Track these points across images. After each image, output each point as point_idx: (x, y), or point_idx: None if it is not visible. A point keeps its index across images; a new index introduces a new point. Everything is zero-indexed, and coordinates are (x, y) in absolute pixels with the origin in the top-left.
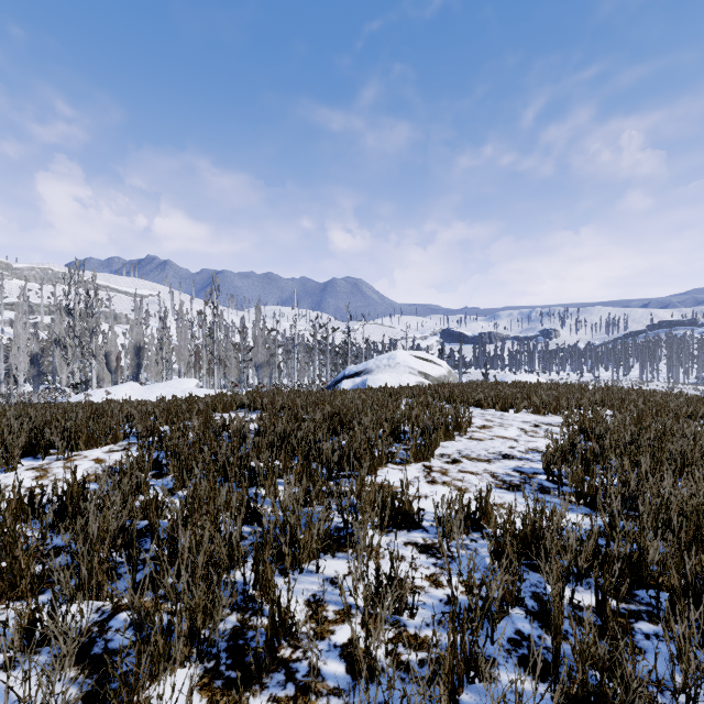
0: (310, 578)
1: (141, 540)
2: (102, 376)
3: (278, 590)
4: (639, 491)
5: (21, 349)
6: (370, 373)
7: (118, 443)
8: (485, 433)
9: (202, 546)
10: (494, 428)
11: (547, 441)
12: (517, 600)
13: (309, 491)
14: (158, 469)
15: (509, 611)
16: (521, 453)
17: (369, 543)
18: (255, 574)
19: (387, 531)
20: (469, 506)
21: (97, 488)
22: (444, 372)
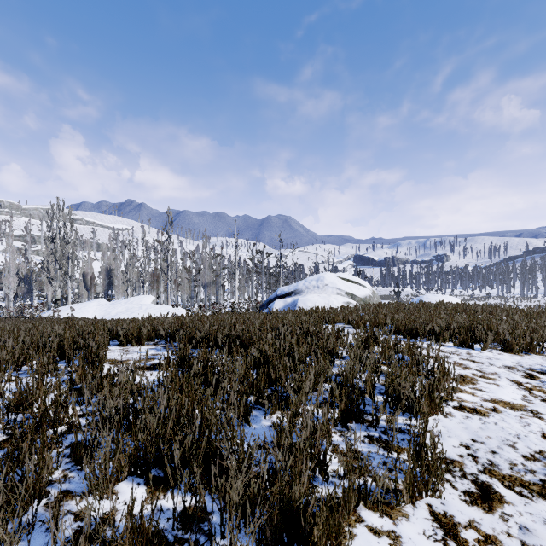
0: None
1: None
2: (81, 293)
3: None
4: None
5: (11, 271)
6: (300, 293)
7: None
8: (476, 395)
9: None
10: (479, 382)
11: None
12: None
13: None
14: None
15: None
16: None
17: None
18: None
19: None
20: None
21: None
22: (369, 293)
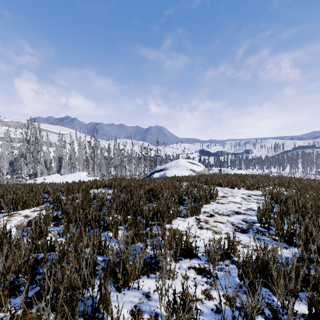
0: (134, 292)
1: (39, 266)
2: (43, 171)
3: (114, 302)
4: (318, 236)
5: (4, 158)
6: (167, 169)
7: (39, 206)
8: (225, 200)
9: (62, 284)
10: (229, 197)
11: (256, 204)
12: (259, 310)
13: (135, 235)
14: (57, 221)
15: (255, 318)
16: (244, 211)
17: (168, 270)
18: (99, 295)
19: (178, 259)
20: (223, 245)
21: (22, 233)
22: (202, 169)
